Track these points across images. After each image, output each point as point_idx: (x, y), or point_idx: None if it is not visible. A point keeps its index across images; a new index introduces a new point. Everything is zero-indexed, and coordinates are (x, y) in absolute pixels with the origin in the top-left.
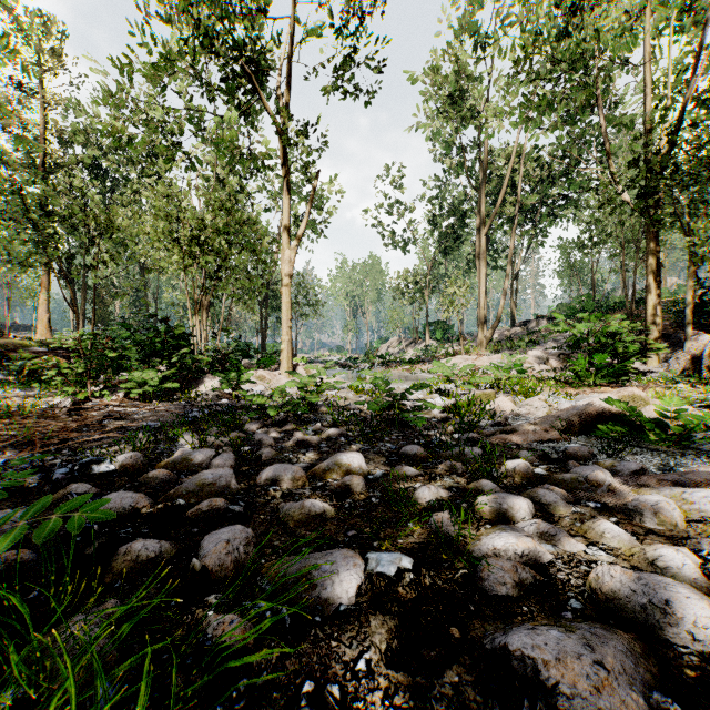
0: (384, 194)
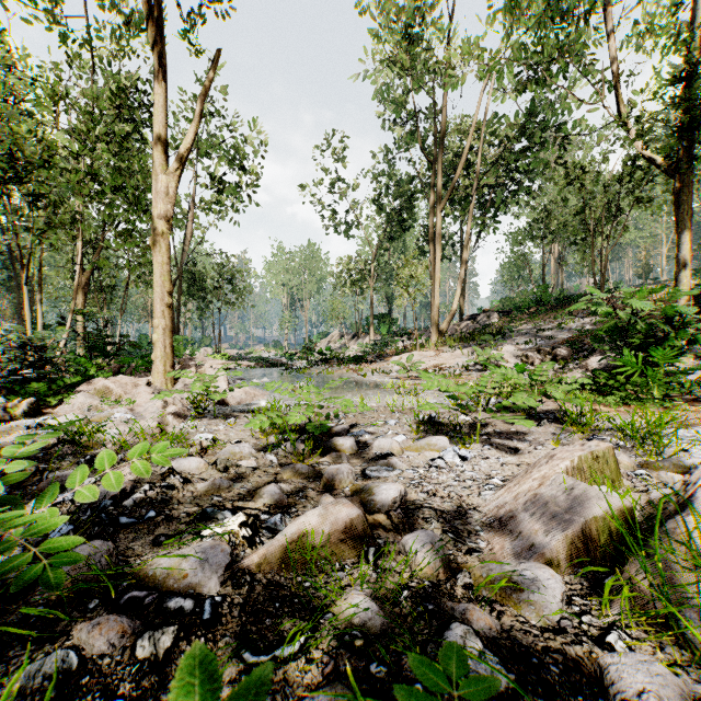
0: (324, 168)
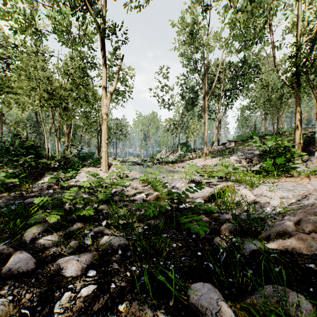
0: (159, 82)
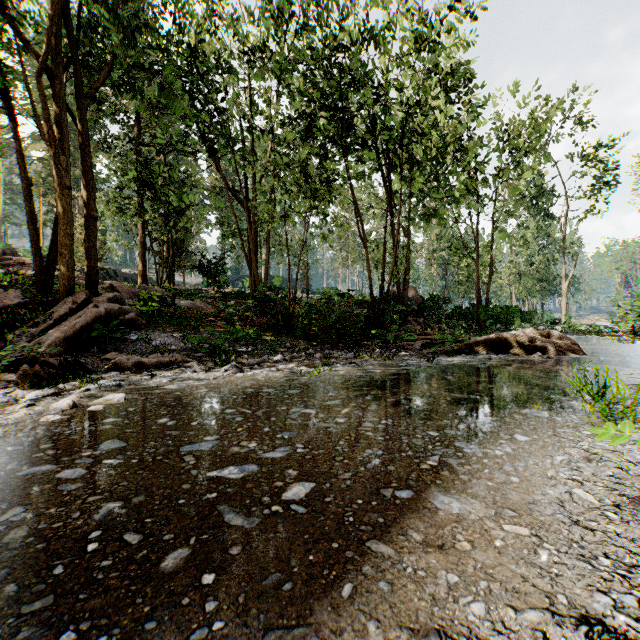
0: None
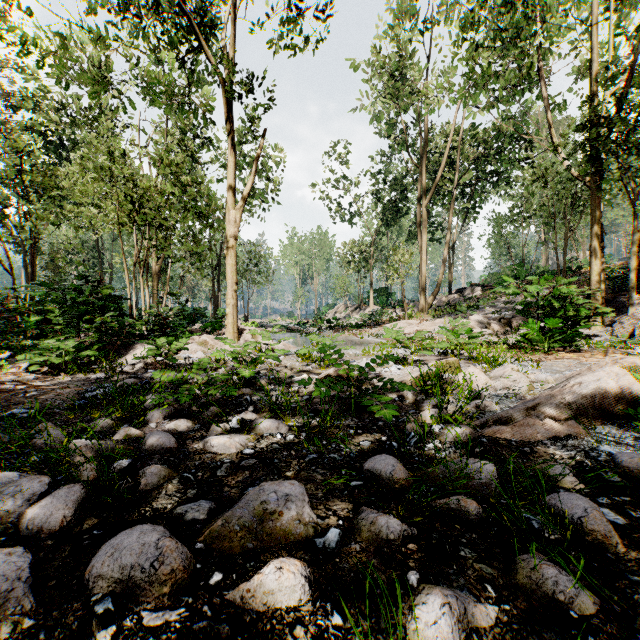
0: (331, 169)
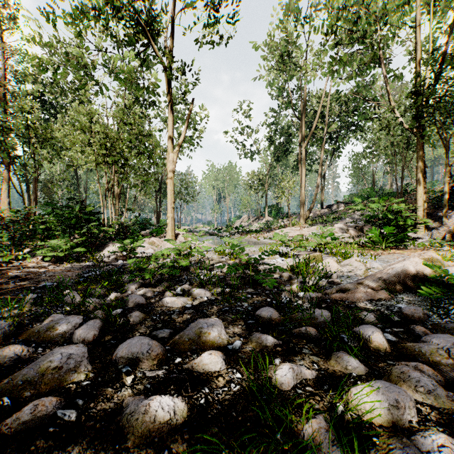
0: (238, 121)
